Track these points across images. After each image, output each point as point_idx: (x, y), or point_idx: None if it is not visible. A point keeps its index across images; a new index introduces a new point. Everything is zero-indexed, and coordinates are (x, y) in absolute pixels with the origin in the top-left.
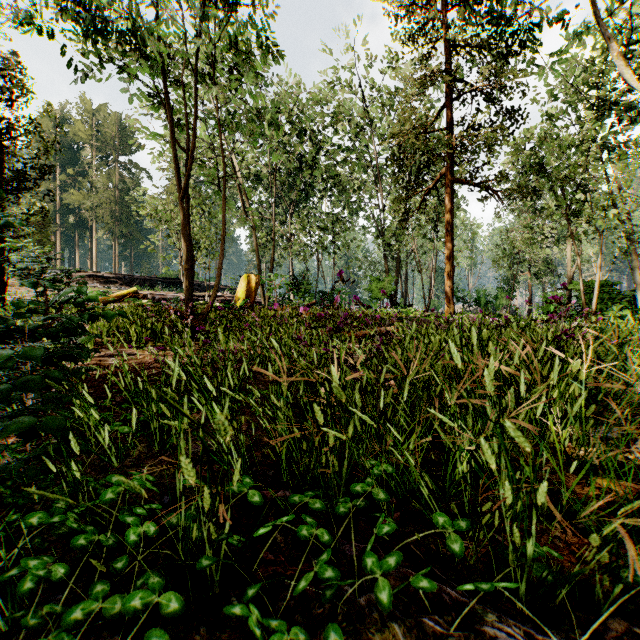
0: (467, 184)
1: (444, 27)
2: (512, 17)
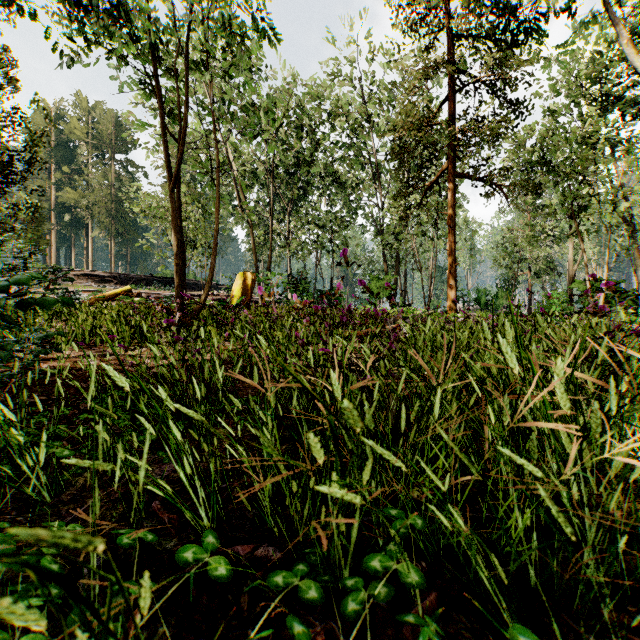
0: (470, 178)
1: (446, 16)
2: (517, 5)
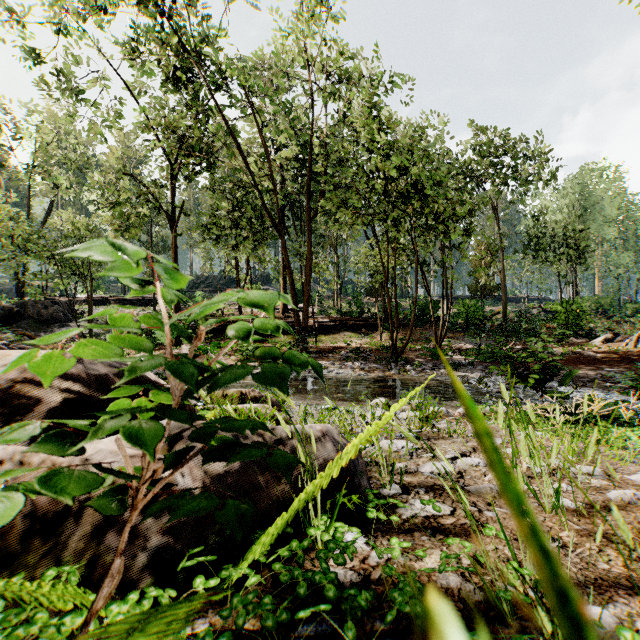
0: None
1: None
2: None
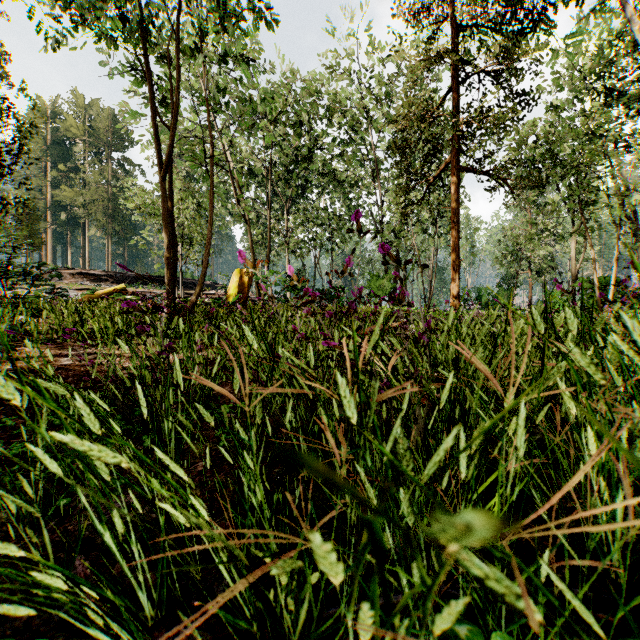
0: (474, 172)
1: (450, 4)
2: None
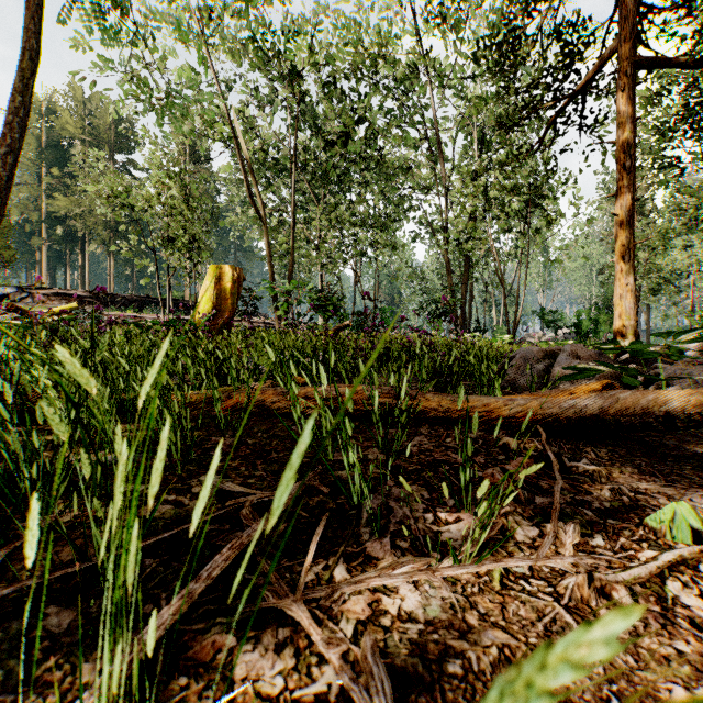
0: (671, 63)
1: None
2: None
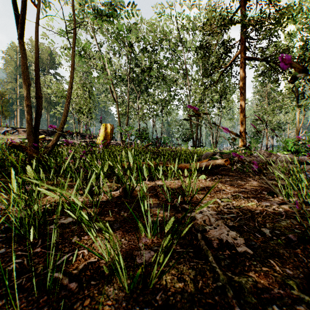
0: (256, 60)
1: None
2: None
